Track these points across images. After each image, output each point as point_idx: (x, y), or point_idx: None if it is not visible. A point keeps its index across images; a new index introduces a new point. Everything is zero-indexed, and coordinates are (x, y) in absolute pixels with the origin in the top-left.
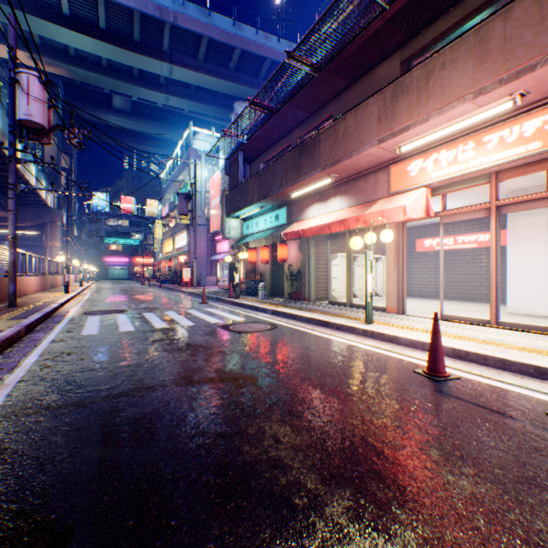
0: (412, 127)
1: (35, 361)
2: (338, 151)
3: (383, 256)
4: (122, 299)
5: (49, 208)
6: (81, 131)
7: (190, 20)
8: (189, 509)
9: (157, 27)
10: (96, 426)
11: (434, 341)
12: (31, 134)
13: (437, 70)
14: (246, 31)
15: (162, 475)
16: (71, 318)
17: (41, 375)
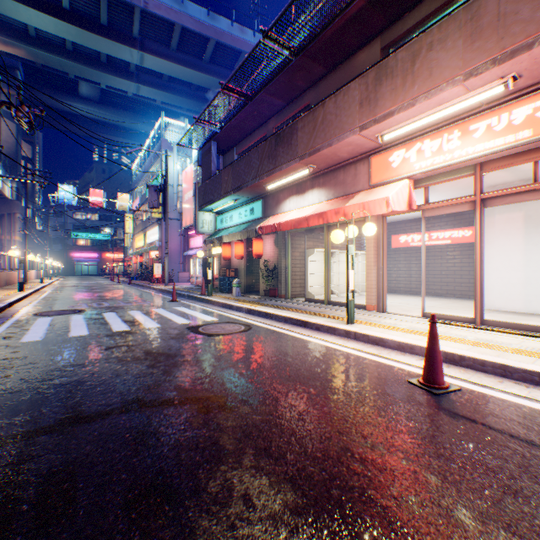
0: (396, 112)
1: None
2: (317, 140)
3: (359, 252)
4: (84, 297)
5: (6, 199)
6: (32, 110)
7: (162, 6)
8: None
9: (127, 11)
10: None
11: (432, 347)
12: None
13: (424, 51)
14: (220, 22)
15: None
16: (16, 321)
17: None
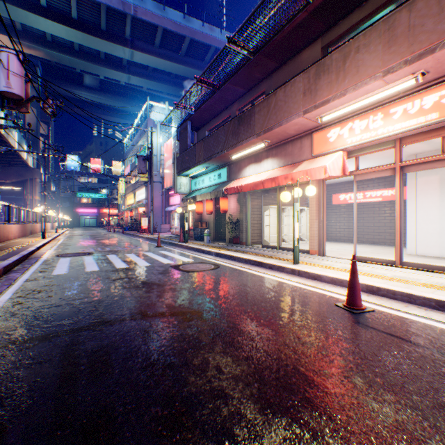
0: (331, 100)
1: (9, 299)
2: (270, 121)
3: (306, 208)
4: (90, 243)
5: (29, 167)
6: (55, 102)
7: (148, 13)
8: (137, 442)
9: (121, 18)
10: (56, 360)
11: (352, 279)
12: (11, 104)
13: (352, 53)
14: (194, 23)
15: (113, 408)
16: (45, 260)
17: (12, 311)
